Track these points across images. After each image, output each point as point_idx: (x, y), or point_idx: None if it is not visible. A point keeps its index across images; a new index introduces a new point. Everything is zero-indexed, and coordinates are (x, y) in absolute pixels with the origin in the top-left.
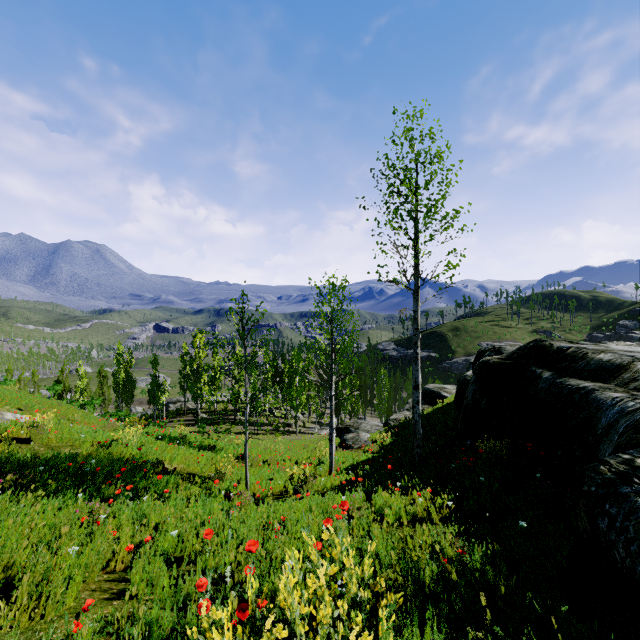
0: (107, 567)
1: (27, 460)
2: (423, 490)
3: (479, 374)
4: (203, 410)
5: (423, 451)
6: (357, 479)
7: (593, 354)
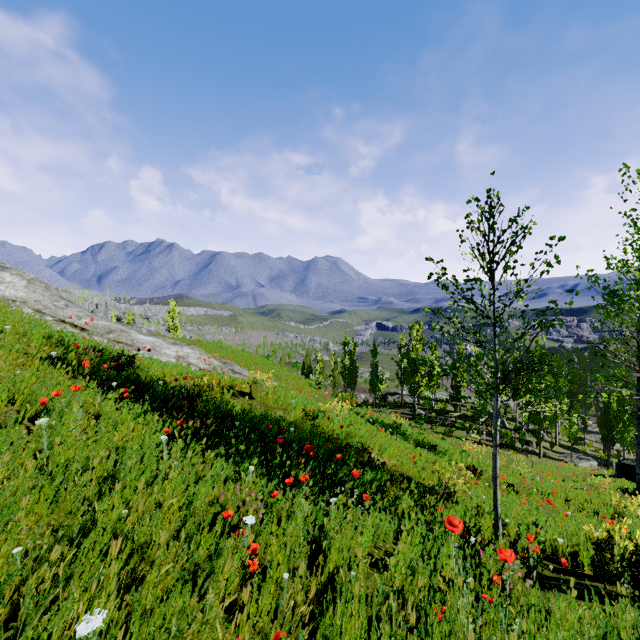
0: None
1: (237, 413)
2: None
3: None
4: (420, 406)
5: None
6: None
7: None
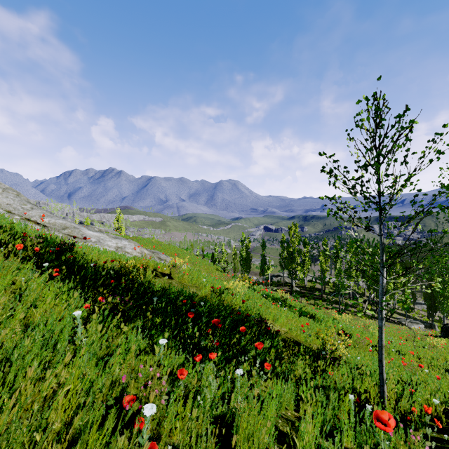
0: None
1: (158, 290)
2: None
3: None
4: (296, 285)
5: None
6: None
7: None
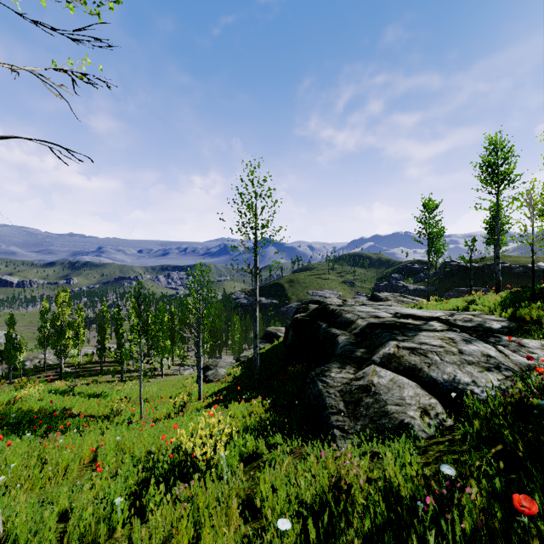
0: (80, 462)
1: None
2: (257, 398)
3: (292, 326)
4: (65, 364)
5: (262, 377)
6: (218, 400)
7: (345, 314)
